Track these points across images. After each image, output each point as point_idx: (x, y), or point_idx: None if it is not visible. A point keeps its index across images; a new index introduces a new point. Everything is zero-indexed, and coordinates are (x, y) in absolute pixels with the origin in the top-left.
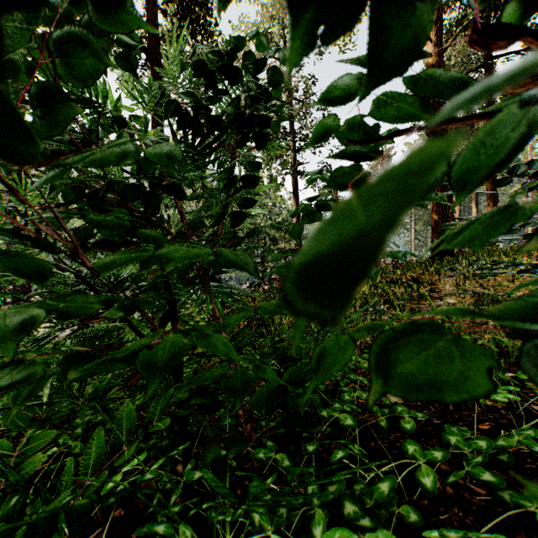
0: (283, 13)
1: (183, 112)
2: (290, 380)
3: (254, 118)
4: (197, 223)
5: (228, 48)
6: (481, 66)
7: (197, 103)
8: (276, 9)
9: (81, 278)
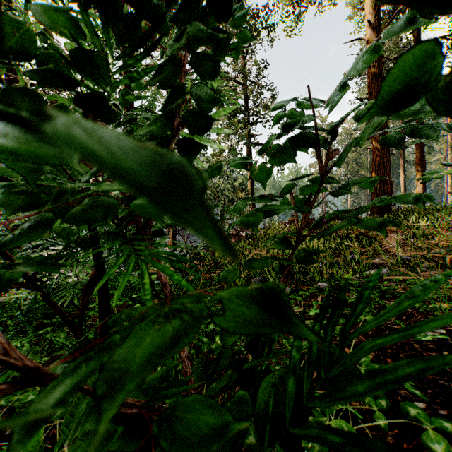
0: None
1: None
2: (274, 406)
3: None
4: None
5: None
6: None
7: None
8: None
9: None
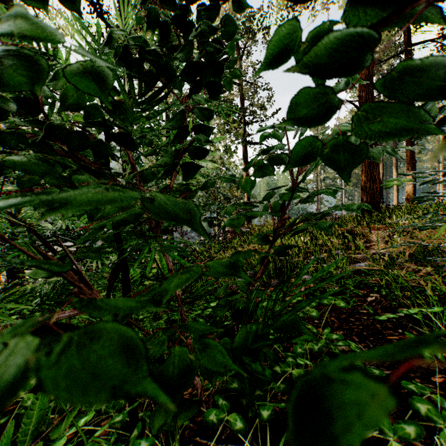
0: None
1: (132, 58)
2: (243, 343)
3: (205, 64)
4: (148, 174)
5: (181, 3)
6: (401, 52)
7: (143, 43)
8: (229, 5)
9: (34, 231)
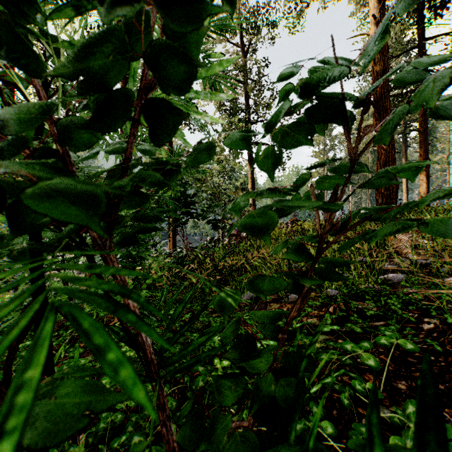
0: (240, 4)
1: None
2: None
3: None
4: None
5: None
6: (414, 47)
7: None
8: None
9: None
